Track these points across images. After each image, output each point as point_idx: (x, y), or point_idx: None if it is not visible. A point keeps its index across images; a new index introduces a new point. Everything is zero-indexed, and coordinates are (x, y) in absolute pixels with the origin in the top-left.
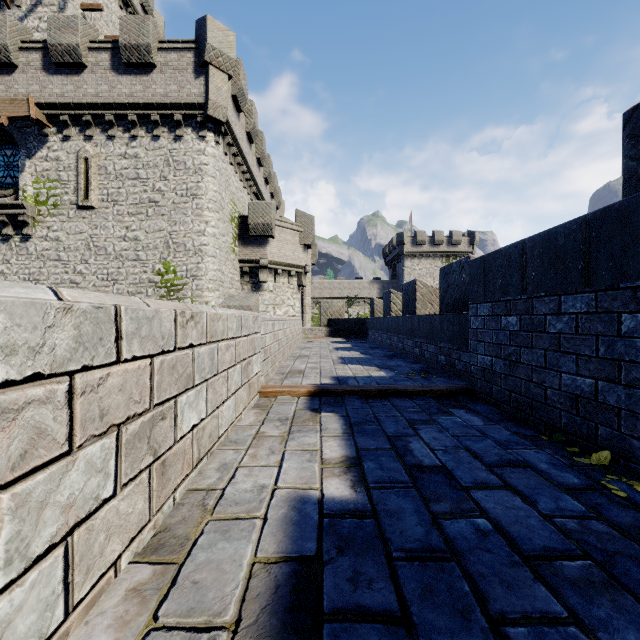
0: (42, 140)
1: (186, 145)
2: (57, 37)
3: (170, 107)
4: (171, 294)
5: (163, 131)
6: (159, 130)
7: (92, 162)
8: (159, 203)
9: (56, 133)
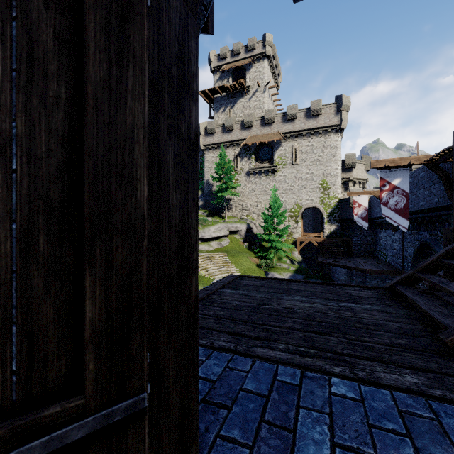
0: (280, 144)
1: (331, 139)
2: (290, 112)
3: (326, 127)
4: (325, 191)
5: (322, 135)
6: (321, 135)
7: (297, 149)
8: (320, 160)
9: (284, 141)
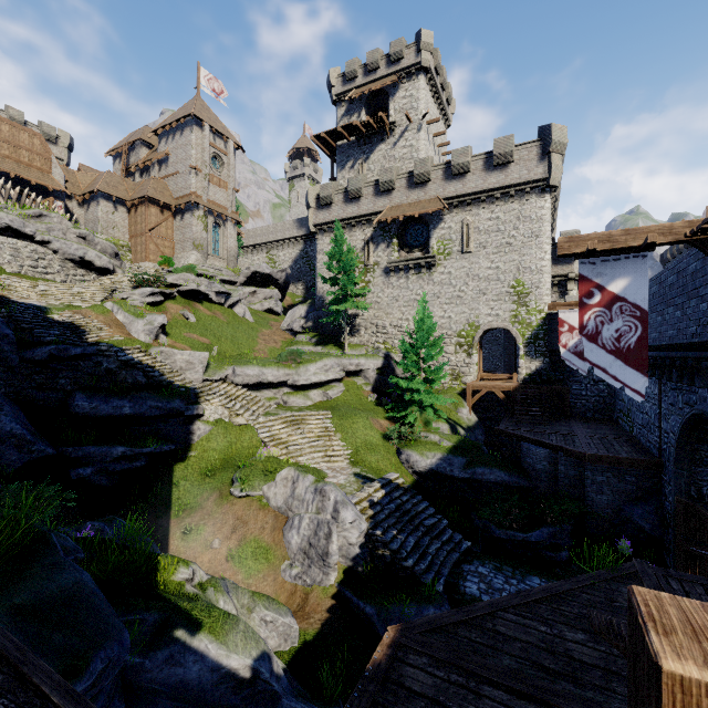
0: (441, 218)
1: (531, 205)
2: (457, 161)
3: (522, 184)
4: (520, 299)
5: (515, 200)
6: (513, 200)
7: (471, 226)
8: (512, 244)
9: (449, 213)
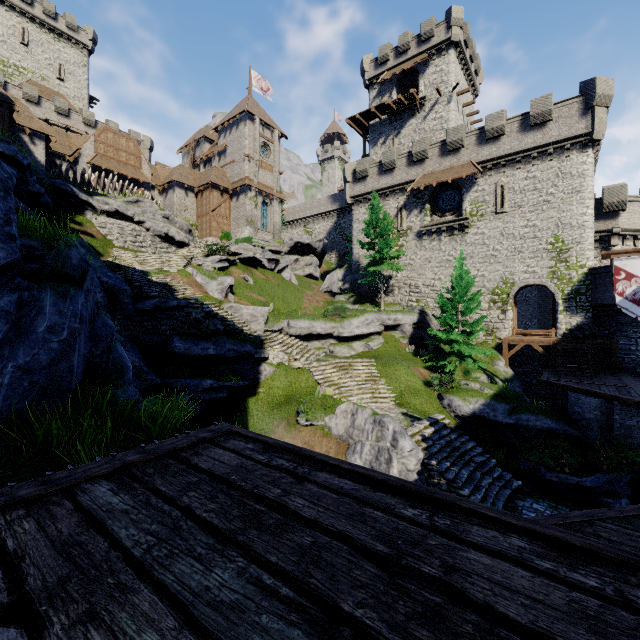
0: (474, 182)
1: (571, 162)
2: (491, 125)
3: (561, 142)
4: (559, 255)
5: (553, 157)
6: (551, 157)
7: (505, 187)
8: (550, 201)
9: (482, 176)
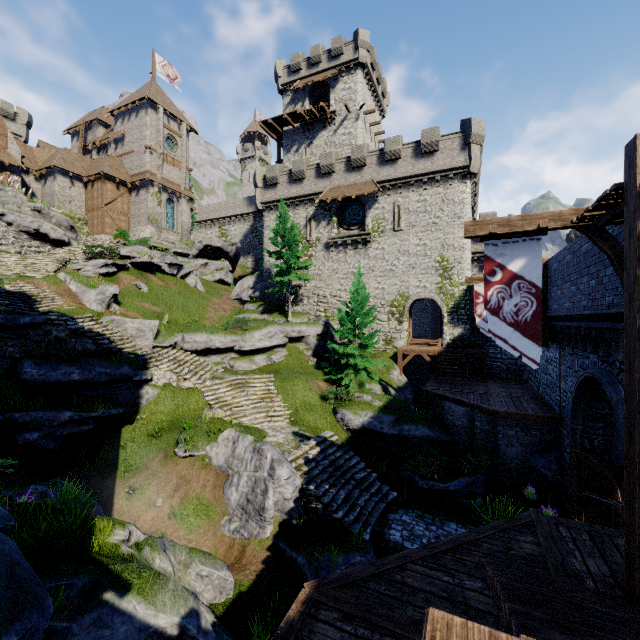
0: (375, 199)
1: (454, 190)
2: (389, 148)
3: (446, 171)
4: (445, 273)
5: (440, 184)
6: (439, 184)
7: (402, 207)
8: (438, 224)
9: (382, 195)
